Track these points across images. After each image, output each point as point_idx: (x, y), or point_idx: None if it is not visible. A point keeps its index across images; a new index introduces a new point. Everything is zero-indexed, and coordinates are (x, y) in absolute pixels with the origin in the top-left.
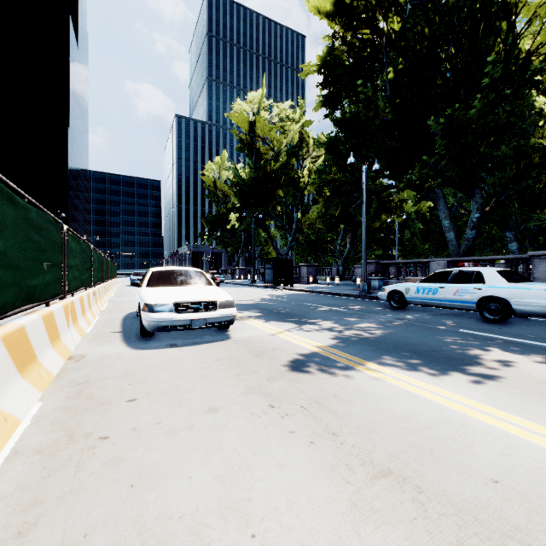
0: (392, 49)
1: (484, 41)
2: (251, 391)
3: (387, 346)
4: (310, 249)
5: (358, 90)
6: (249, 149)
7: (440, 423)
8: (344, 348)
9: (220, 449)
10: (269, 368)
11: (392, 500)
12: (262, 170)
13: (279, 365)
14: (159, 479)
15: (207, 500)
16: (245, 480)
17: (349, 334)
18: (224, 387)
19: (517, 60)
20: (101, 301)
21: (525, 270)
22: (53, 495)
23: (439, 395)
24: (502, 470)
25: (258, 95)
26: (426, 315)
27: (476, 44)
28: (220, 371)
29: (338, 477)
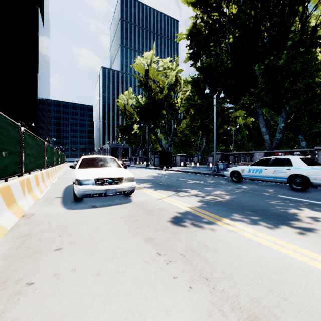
0: (231, 24)
1: (288, 18)
2: (144, 241)
3: (234, 207)
4: (181, 146)
5: (211, 49)
6: (145, 86)
7: (285, 269)
8: (206, 208)
9: (119, 294)
10: (157, 223)
11: None
12: (153, 98)
13: (164, 221)
14: None
15: None
16: None
17: (208, 199)
18: (126, 238)
19: (307, 31)
20: (52, 177)
21: (312, 158)
22: None
23: (278, 244)
24: None
25: (150, 54)
26: (255, 185)
27: (284, 20)
28: (123, 225)
29: None
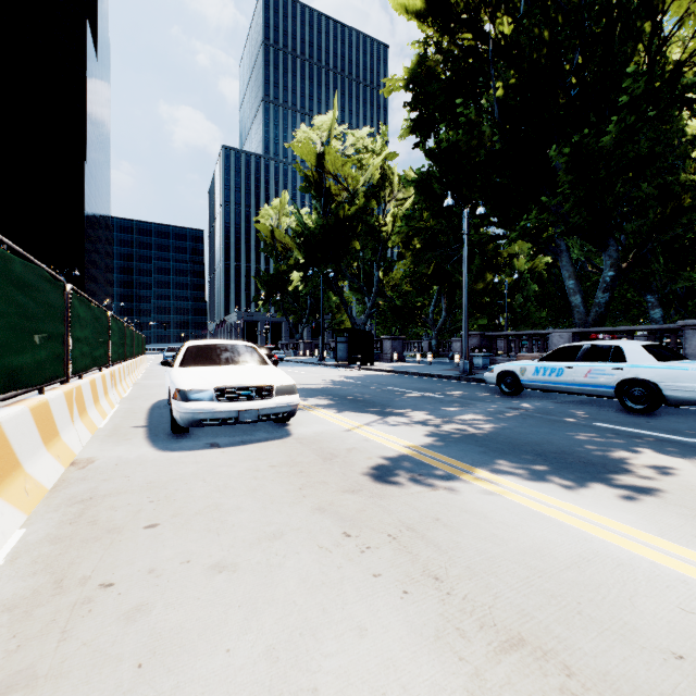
0: (501, 59)
1: (621, 47)
2: (318, 511)
3: (501, 446)
4: (394, 317)
5: (458, 111)
6: (316, 189)
7: (586, 561)
8: (443, 449)
9: (273, 603)
10: (343, 478)
11: (530, 689)
12: (333, 215)
13: (356, 473)
14: (181, 655)
15: (252, 690)
16: (309, 656)
17: (449, 430)
18: (281, 506)
19: (662, 74)
20: (122, 385)
21: (673, 344)
22: (20, 682)
23: (579, 517)
24: (687, 637)
25: (327, 120)
26: (548, 403)
27: (611, 51)
28: (276, 482)
29: (446, 650)
